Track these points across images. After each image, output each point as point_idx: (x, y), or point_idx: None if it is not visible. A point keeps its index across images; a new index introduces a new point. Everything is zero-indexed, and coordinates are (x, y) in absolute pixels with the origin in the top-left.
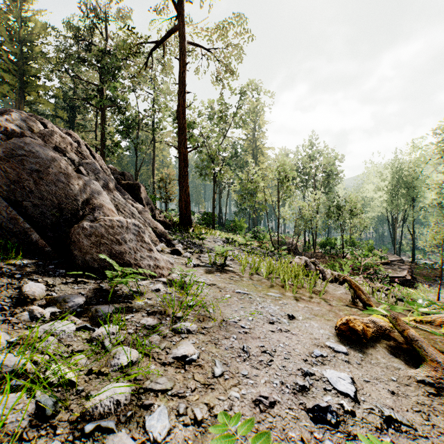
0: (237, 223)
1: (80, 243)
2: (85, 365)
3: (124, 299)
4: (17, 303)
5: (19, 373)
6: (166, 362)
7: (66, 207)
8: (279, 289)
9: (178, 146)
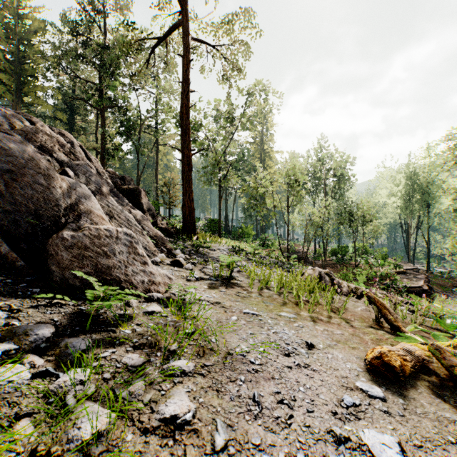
0: (244, 230)
1: (59, 257)
2: (29, 441)
3: (107, 326)
4: None
5: None
6: (148, 427)
7: (44, 213)
8: (292, 307)
9: (181, 148)
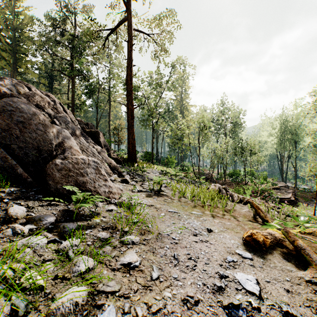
0: (169, 159)
1: (53, 176)
2: (53, 272)
3: (85, 217)
4: (4, 222)
5: (0, 279)
6: (115, 268)
7: (43, 148)
8: (200, 209)
9: (127, 104)
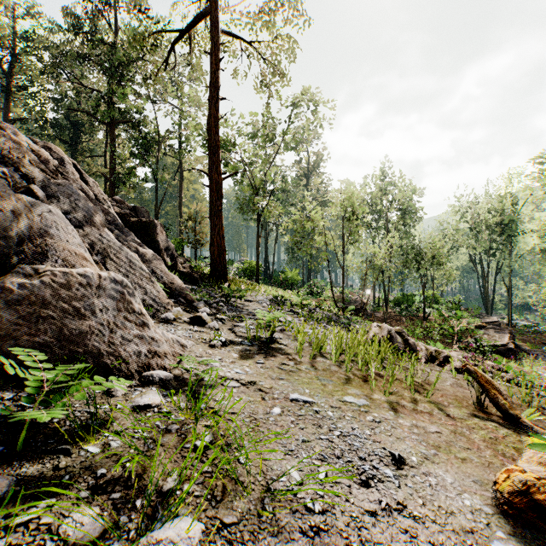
0: (288, 275)
1: None
2: None
3: (60, 440)
4: None
5: None
6: None
7: None
8: (360, 386)
9: (209, 170)
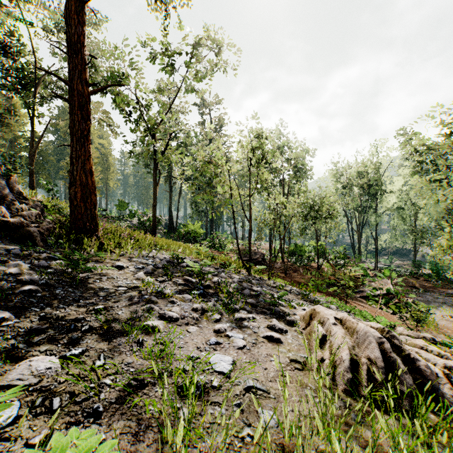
0: (190, 228)
1: None
2: None
3: None
4: None
5: None
6: None
7: None
8: None
9: (69, 77)
